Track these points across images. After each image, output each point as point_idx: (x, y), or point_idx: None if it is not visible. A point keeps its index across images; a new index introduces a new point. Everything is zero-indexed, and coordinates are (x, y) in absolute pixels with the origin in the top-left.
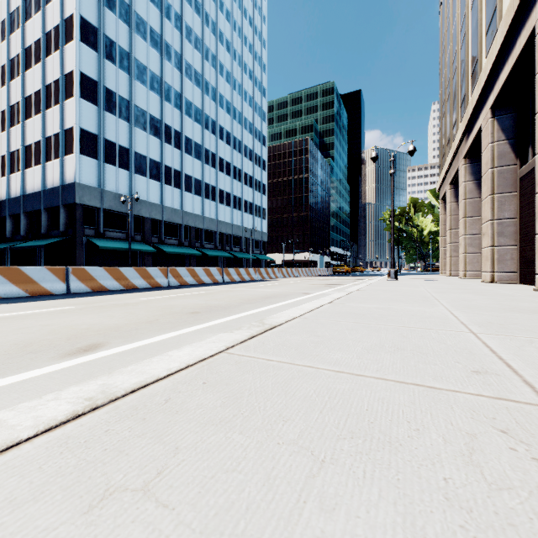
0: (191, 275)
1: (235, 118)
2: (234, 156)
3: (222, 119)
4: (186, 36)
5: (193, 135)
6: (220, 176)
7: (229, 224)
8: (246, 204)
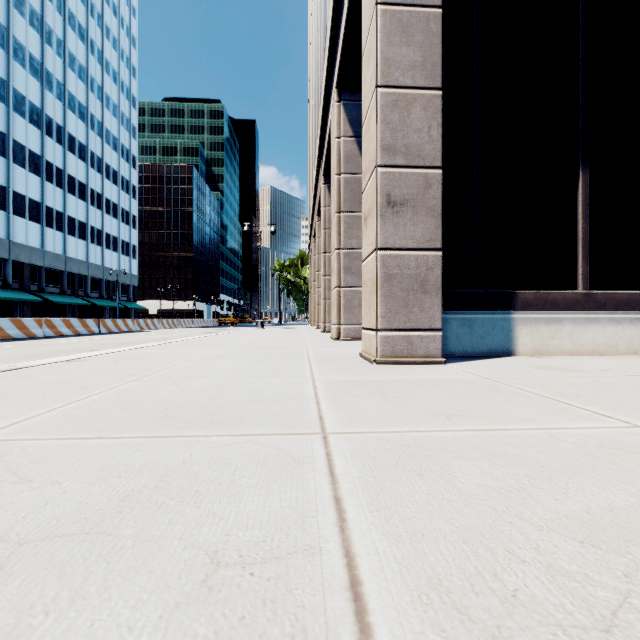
0: (66, 326)
1: (93, 128)
2: (92, 176)
3: (73, 126)
4: (15, 5)
5: (28, 141)
6: (70, 199)
7: (84, 262)
8: (109, 238)
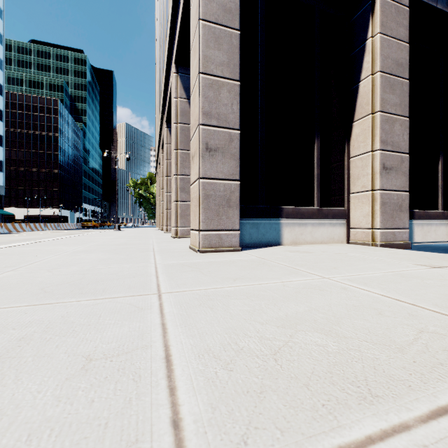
0: None
1: None
2: None
3: None
4: None
5: None
6: None
7: None
8: None
